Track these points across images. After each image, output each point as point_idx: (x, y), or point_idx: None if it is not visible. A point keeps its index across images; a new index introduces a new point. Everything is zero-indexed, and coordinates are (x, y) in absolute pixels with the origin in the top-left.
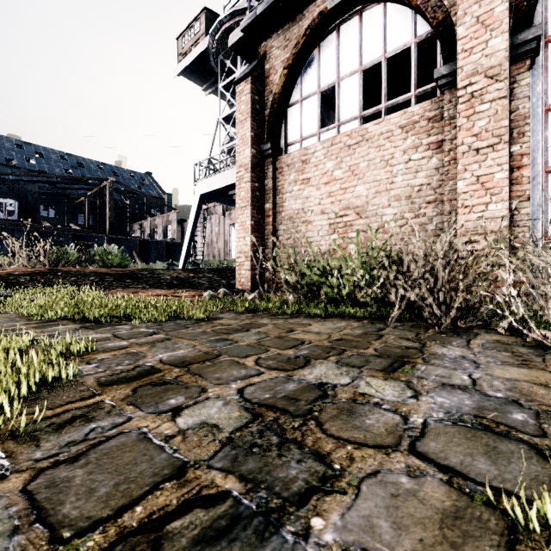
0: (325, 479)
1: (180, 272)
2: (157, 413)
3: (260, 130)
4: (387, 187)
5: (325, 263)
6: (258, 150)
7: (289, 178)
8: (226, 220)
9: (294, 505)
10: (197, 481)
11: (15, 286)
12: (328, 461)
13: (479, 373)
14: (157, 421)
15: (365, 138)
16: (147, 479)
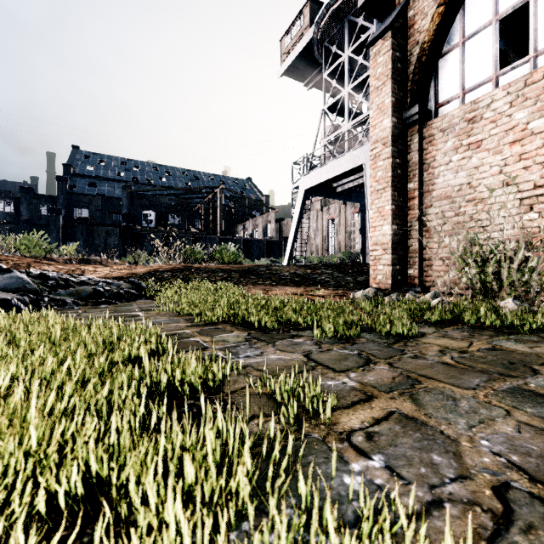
0: None
1: (296, 268)
2: None
3: (401, 93)
4: None
5: None
6: (399, 118)
7: (445, 146)
8: (324, 216)
9: None
10: None
11: (161, 281)
12: None
13: None
14: None
15: None
16: None
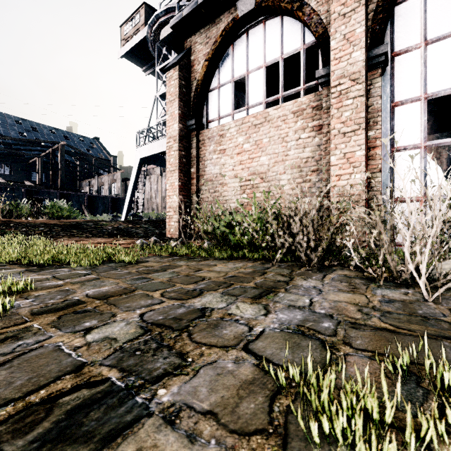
0: (178, 368)
1: (121, 223)
2: (73, 332)
3: (186, 109)
4: (283, 158)
5: (230, 218)
6: (185, 125)
7: (210, 148)
8: (163, 180)
9: (151, 383)
10: (89, 373)
11: None
12: (185, 357)
13: (319, 297)
14: (72, 337)
15: (267, 119)
16: (53, 374)
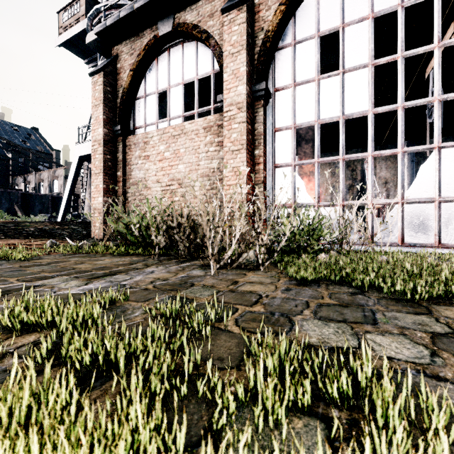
0: None
1: (47, 224)
2: None
3: (112, 114)
4: (196, 167)
5: (127, 220)
6: (110, 129)
7: (135, 154)
8: None
9: None
10: None
11: None
12: None
13: (141, 276)
14: None
15: (184, 132)
16: None
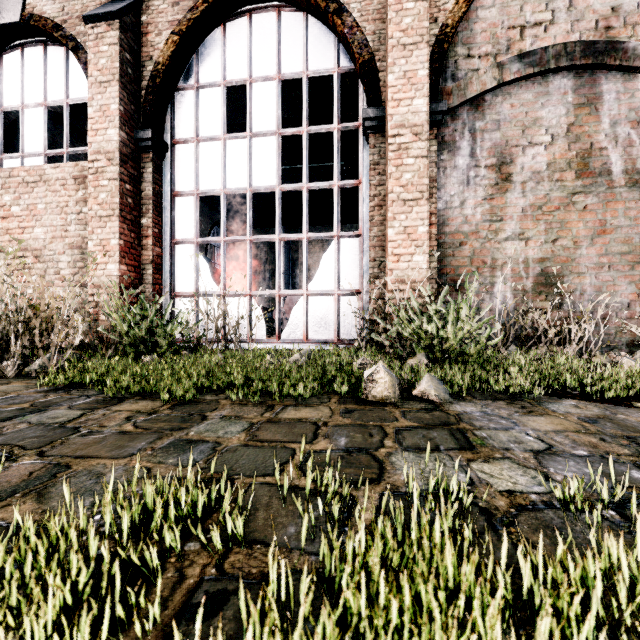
0: None
1: None
2: None
3: None
4: (63, 234)
5: None
6: None
7: None
8: None
9: None
10: None
11: None
12: None
13: None
14: None
15: (43, 179)
16: None
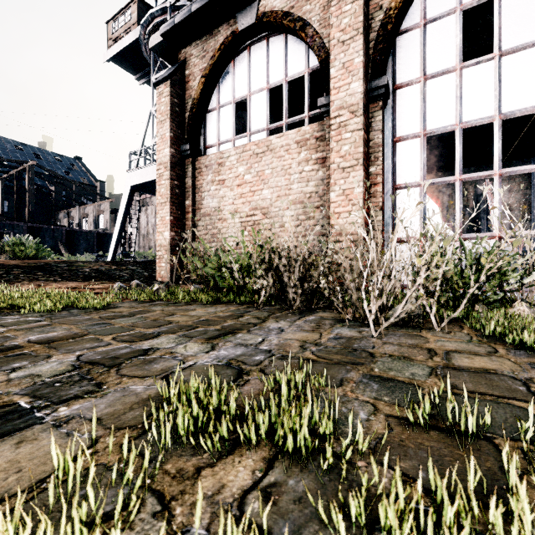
0: (89, 393)
1: (102, 264)
2: None
3: (180, 131)
4: (287, 192)
5: (217, 258)
6: (178, 150)
7: (207, 178)
8: None
9: (56, 404)
10: None
11: None
12: (102, 385)
13: (274, 336)
14: None
15: (269, 148)
16: None
